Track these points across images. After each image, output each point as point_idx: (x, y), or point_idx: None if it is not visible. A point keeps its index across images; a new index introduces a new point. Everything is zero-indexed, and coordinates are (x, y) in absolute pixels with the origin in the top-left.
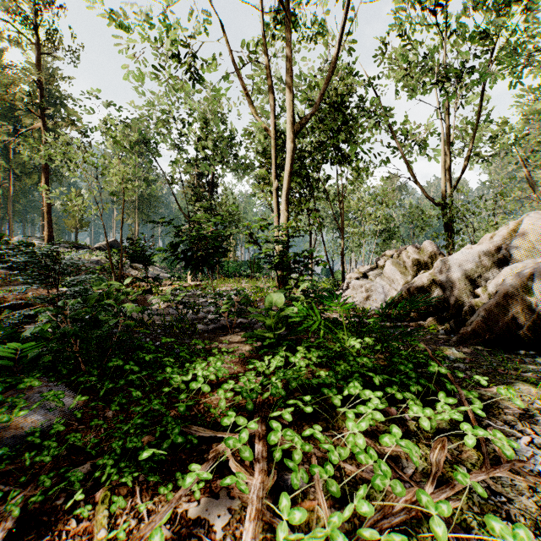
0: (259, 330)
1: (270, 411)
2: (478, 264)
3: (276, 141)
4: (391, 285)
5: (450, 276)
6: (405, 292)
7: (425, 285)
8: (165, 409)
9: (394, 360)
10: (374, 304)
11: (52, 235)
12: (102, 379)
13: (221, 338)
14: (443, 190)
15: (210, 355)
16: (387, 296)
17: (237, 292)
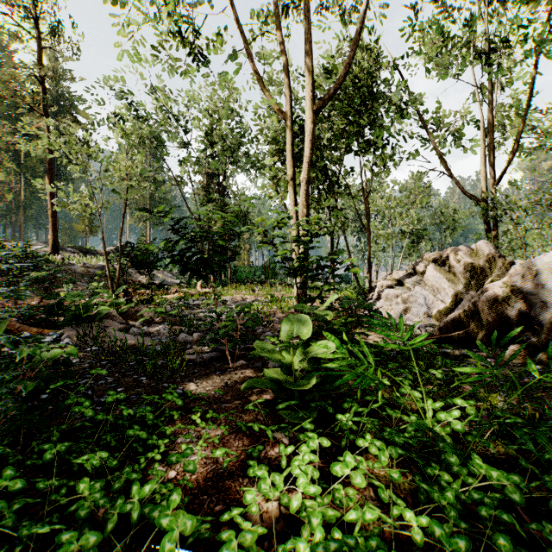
0: (272, 369)
1: None
2: None
3: None
4: (436, 295)
5: (540, 287)
6: (469, 308)
7: (500, 298)
8: None
9: None
10: (414, 319)
11: (57, 239)
12: None
13: (215, 379)
14: (484, 185)
15: (189, 421)
16: (431, 309)
17: (239, 311)
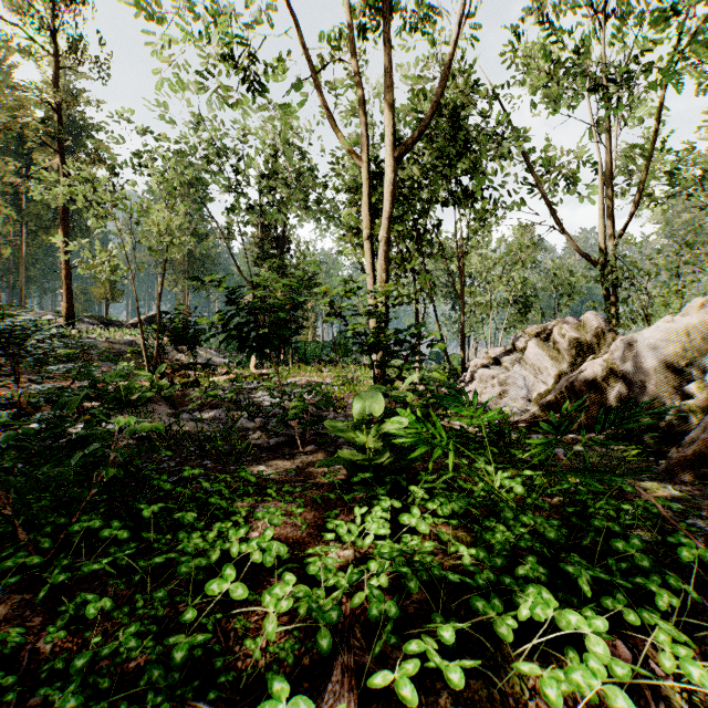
0: (346, 450)
1: (366, 647)
2: (686, 345)
3: (370, 175)
4: (537, 376)
5: (639, 365)
6: (566, 389)
7: (599, 377)
8: (152, 642)
9: (594, 524)
10: (512, 404)
11: (72, 307)
12: (58, 558)
13: (285, 462)
14: (602, 243)
15: (263, 497)
16: (531, 392)
17: (311, 390)
